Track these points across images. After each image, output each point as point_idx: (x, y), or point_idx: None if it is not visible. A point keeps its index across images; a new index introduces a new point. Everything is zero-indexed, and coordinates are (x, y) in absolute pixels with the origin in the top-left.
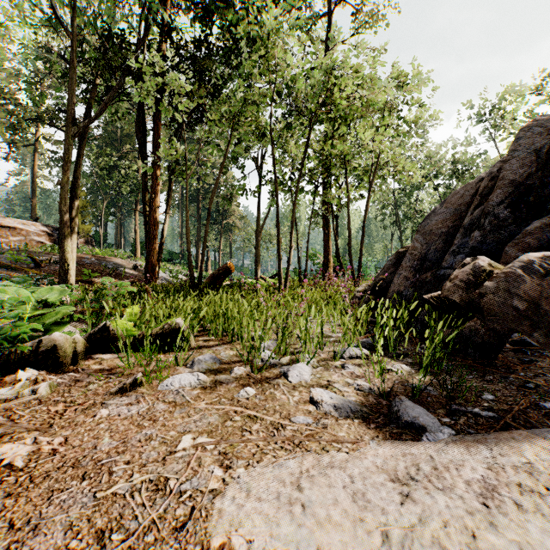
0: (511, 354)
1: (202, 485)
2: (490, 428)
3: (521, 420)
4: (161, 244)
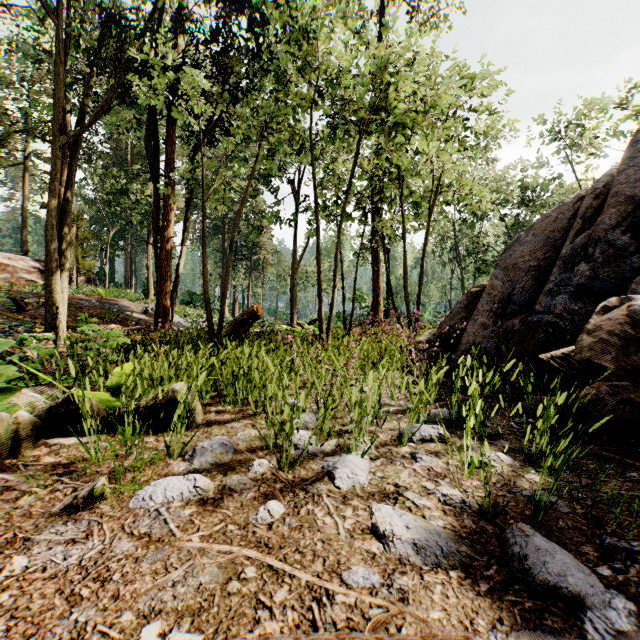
0: None
1: None
2: None
3: None
4: (176, 283)
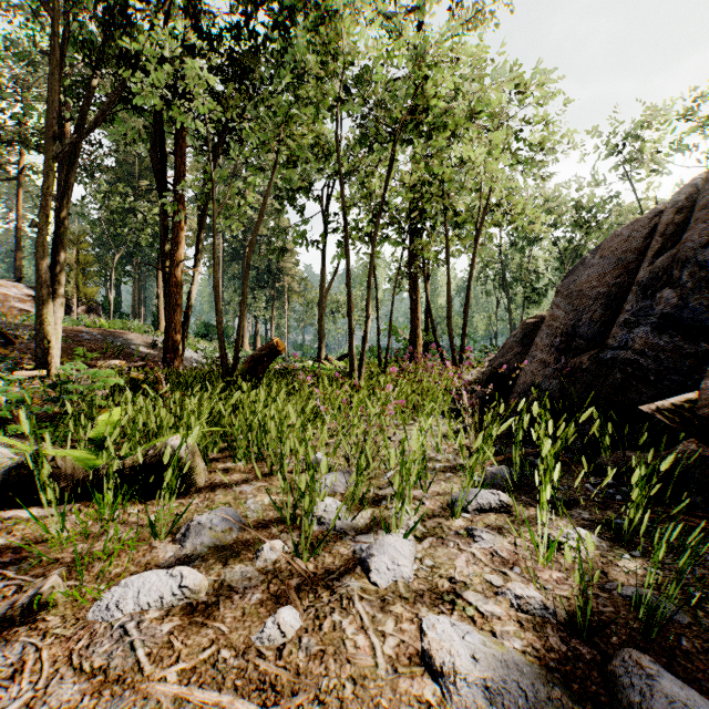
0: None
1: None
2: None
3: None
4: (188, 313)
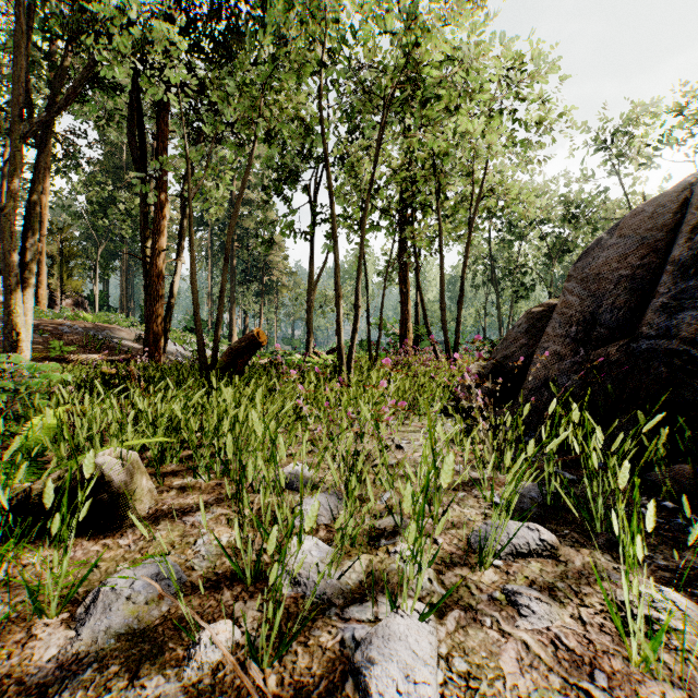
0: None
1: None
2: None
3: None
4: (170, 305)
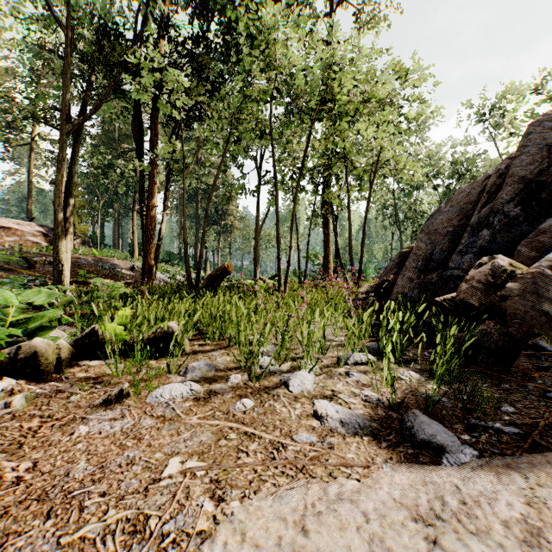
0: (524, 359)
1: (188, 525)
2: (515, 447)
3: (548, 437)
4: (159, 244)
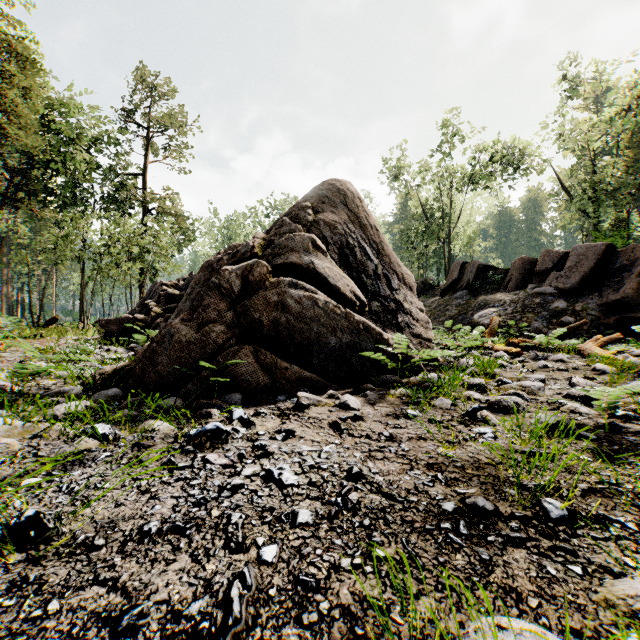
0: None
1: None
2: None
3: None
4: None
